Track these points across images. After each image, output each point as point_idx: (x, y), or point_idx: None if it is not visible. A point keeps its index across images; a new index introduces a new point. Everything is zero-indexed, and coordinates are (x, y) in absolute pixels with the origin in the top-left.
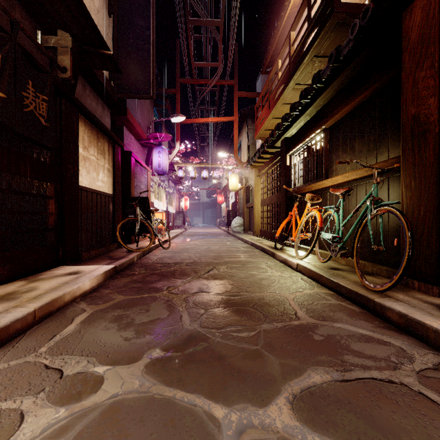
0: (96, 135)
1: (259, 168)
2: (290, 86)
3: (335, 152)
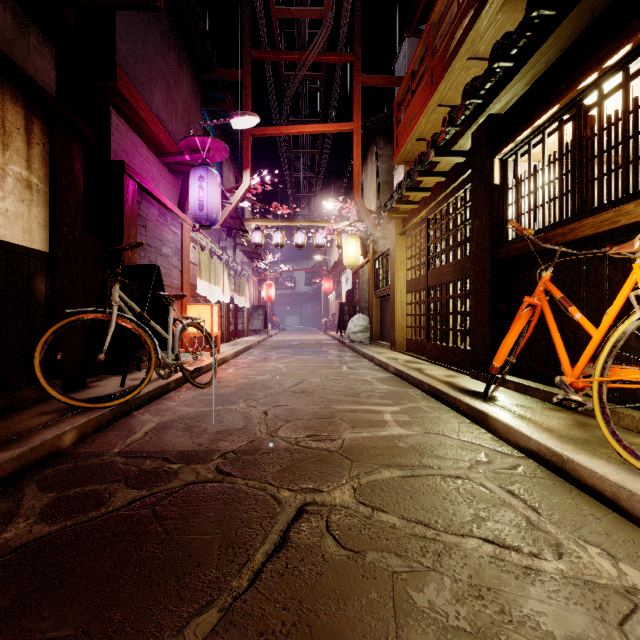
0: None
1: (405, 218)
2: None
3: None
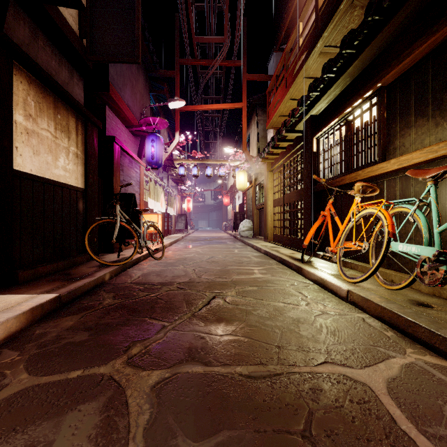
0: (53, 103)
1: (272, 162)
2: (317, 49)
3: (399, 119)
